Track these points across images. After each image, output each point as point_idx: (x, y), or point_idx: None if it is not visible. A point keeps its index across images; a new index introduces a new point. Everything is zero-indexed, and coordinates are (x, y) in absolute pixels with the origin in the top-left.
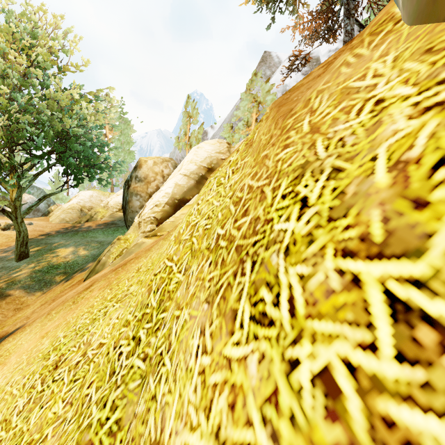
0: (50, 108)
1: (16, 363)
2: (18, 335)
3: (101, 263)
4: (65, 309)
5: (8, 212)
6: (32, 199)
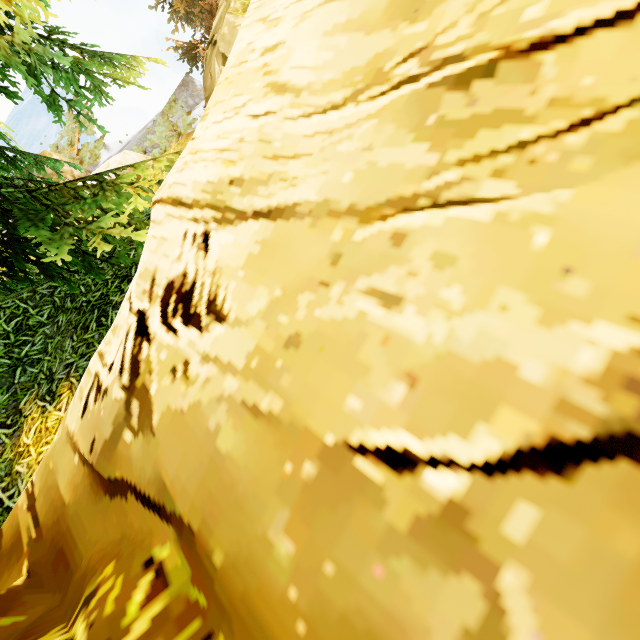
0: None
1: None
2: None
3: None
4: None
5: None
6: None
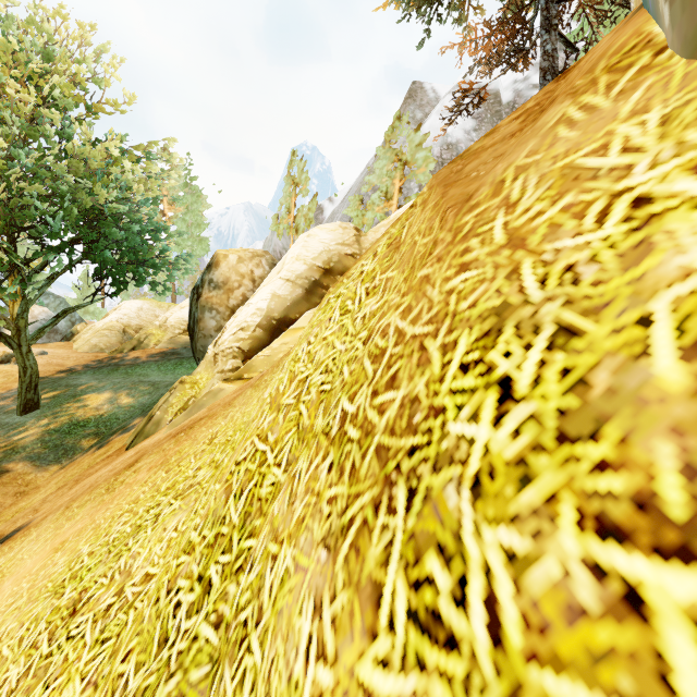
0: (73, 172)
1: (11, 597)
2: (18, 542)
3: (153, 422)
4: (93, 501)
5: (7, 336)
6: (46, 314)
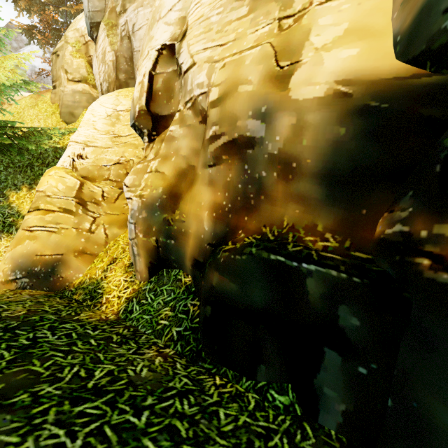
0: None
1: None
2: None
3: None
4: None
5: None
6: None
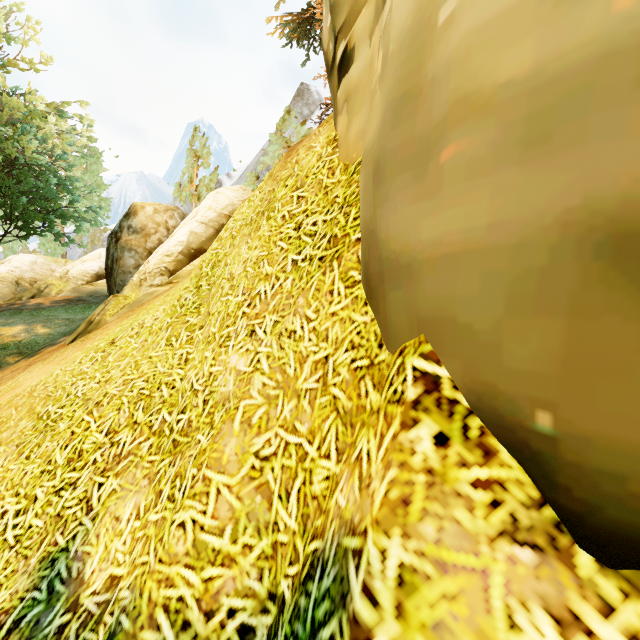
0: None
1: (43, 374)
2: (8, 381)
3: (94, 322)
4: (74, 347)
5: None
6: None
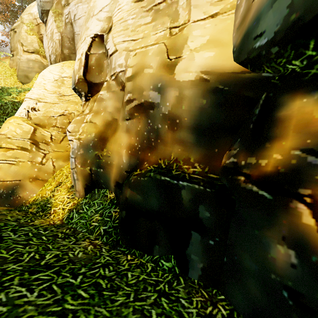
0: None
1: None
2: None
3: None
4: None
5: None
6: None
